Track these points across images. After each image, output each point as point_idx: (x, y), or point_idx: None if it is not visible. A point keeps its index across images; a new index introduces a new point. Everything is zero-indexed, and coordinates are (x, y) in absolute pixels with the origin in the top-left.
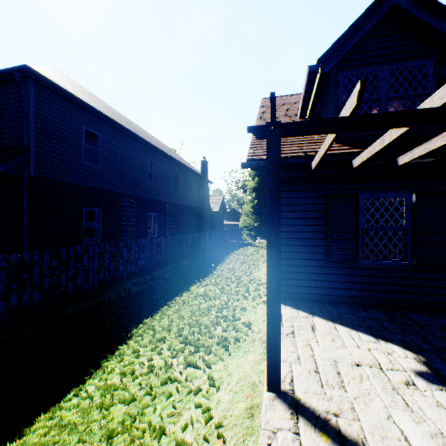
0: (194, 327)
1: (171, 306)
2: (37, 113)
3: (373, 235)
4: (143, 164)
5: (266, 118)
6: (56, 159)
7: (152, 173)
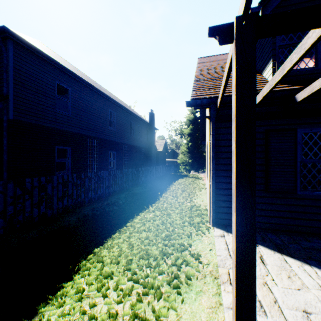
0: (142, 260)
1: (122, 233)
2: (16, 68)
3: (309, 168)
4: (105, 114)
5: (204, 70)
6: (32, 106)
7: (112, 122)
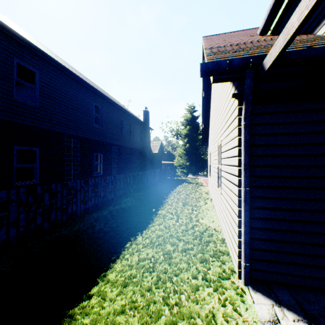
0: None
1: None
2: None
3: None
4: (88, 108)
5: (215, 41)
6: None
7: (99, 119)
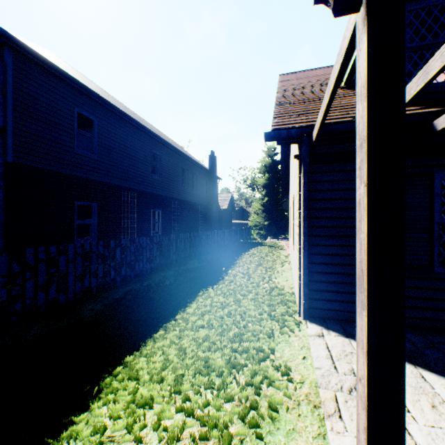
0: (199, 376)
1: (169, 330)
2: (17, 88)
3: None
4: (146, 156)
5: (289, 90)
6: (40, 144)
7: (156, 167)
